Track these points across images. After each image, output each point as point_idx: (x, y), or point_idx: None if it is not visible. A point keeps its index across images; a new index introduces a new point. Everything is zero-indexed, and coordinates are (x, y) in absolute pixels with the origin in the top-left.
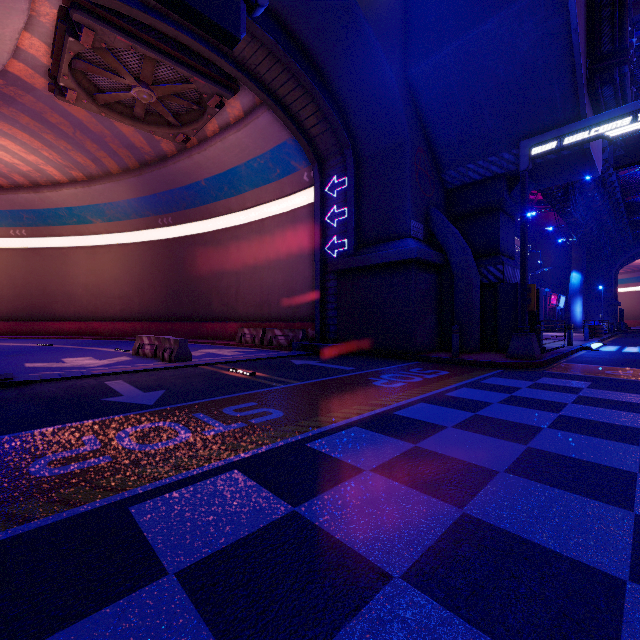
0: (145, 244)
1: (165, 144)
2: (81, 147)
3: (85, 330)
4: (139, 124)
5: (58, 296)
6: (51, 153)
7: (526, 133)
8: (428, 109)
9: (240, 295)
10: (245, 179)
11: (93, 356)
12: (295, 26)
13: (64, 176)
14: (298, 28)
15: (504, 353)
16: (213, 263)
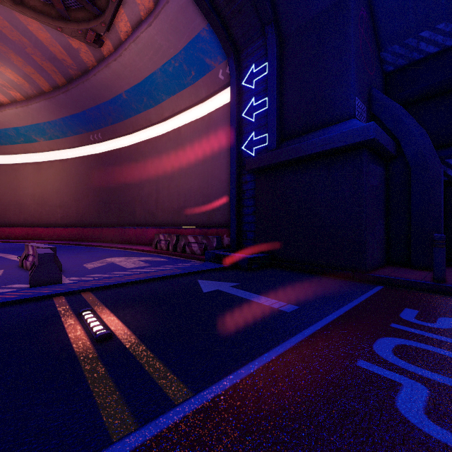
0: (80, 159)
1: (84, 54)
2: (8, 61)
3: (31, 235)
4: (44, 18)
5: (11, 205)
6: None
7: None
8: None
9: (159, 202)
10: (162, 87)
11: None
12: None
13: (5, 96)
14: None
15: None
16: (136, 173)
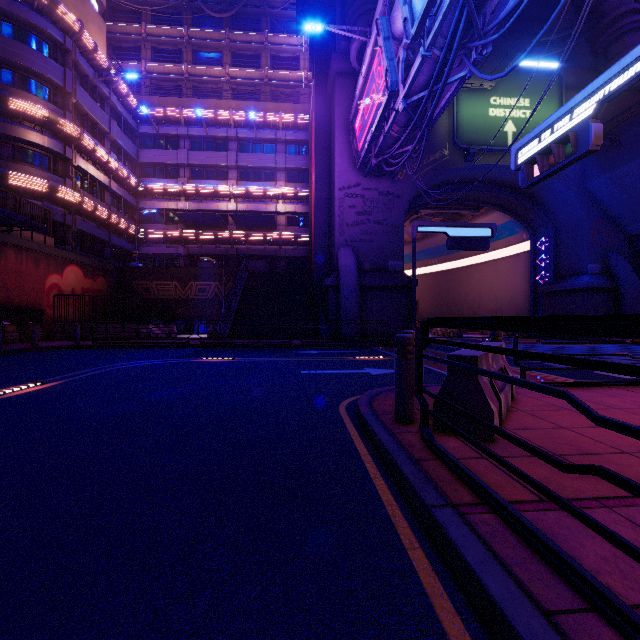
0: (420, 276)
1: None
2: None
3: None
4: None
5: None
6: None
7: None
8: (601, 200)
9: (481, 305)
10: None
11: None
12: (512, 184)
13: None
14: (514, 184)
15: None
16: (463, 286)
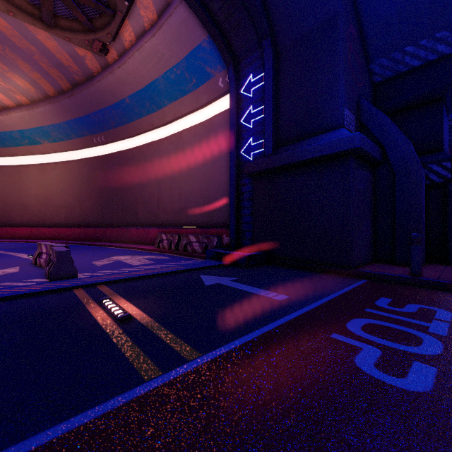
0: (84, 161)
1: (89, 61)
2: (15, 67)
3: (35, 234)
4: (53, 29)
5: (15, 206)
6: None
7: None
8: None
9: (161, 203)
10: (164, 93)
11: None
12: None
13: (11, 100)
14: None
15: None
16: (138, 175)
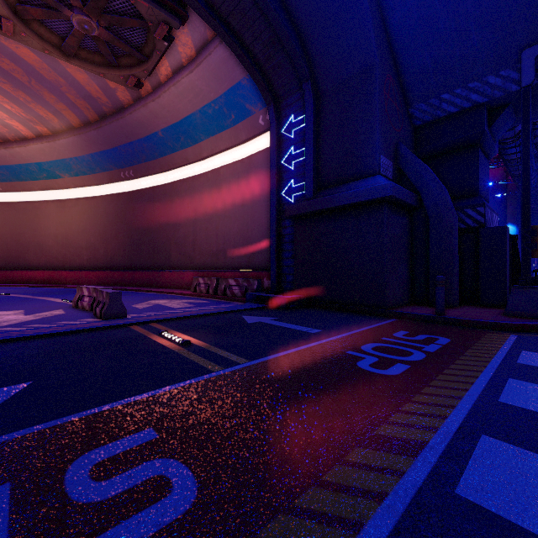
0: (109, 197)
1: (120, 93)
2: (40, 98)
3: (54, 278)
4: (87, 65)
5: (31, 247)
6: (13, 106)
7: (521, 47)
8: (399, 29)
9: (197, 244)
10: (200, 127)
11: (27, 309)
12: None
13: (30, 131)
14: None
15: (491, 308)
16: (171, 214)
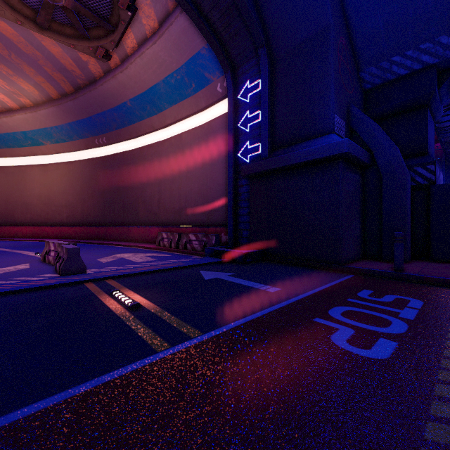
0: (85, 161)
1: (92, 66)
2: (20, 72)
3: (38, 233)
4: (59, 37)
5: (18, 205)
6: None
7: None
8: None
9: (161, 203)
10: (164, 97)
11: None
12: None
13: (15, 103)
14: None
15: (445, 263)
16: (139, 175)
